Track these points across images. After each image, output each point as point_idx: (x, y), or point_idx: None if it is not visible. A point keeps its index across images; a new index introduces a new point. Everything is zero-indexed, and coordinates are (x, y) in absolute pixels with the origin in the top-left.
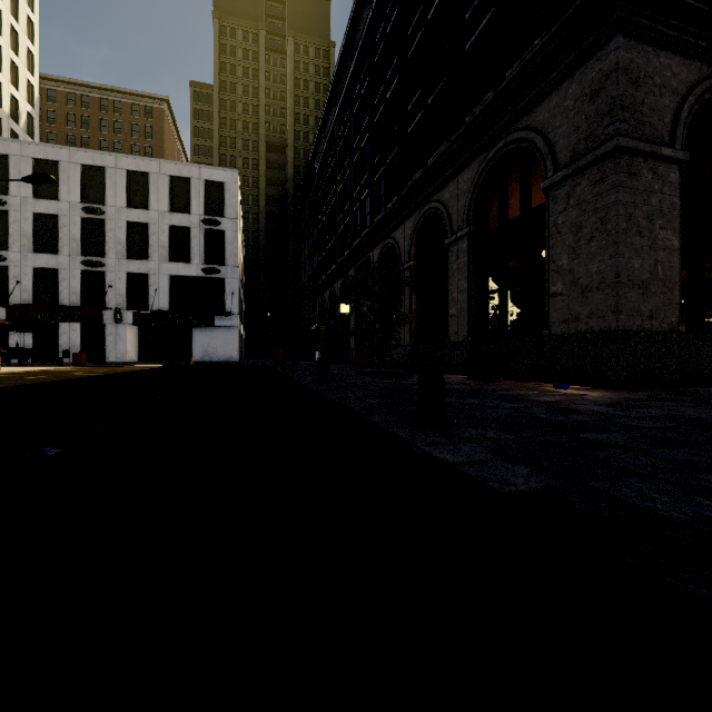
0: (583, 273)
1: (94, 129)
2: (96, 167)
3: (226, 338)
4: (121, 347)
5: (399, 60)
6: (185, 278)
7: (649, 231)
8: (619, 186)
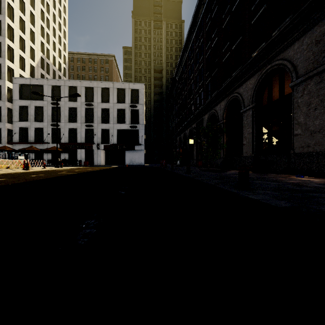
0: (311, 124)
1: (86, 71)
2: (90, 87)
3: (139, 155)
4: (99, 159)
5: (218, 30)
6: (123, 130)
7: None
8: None
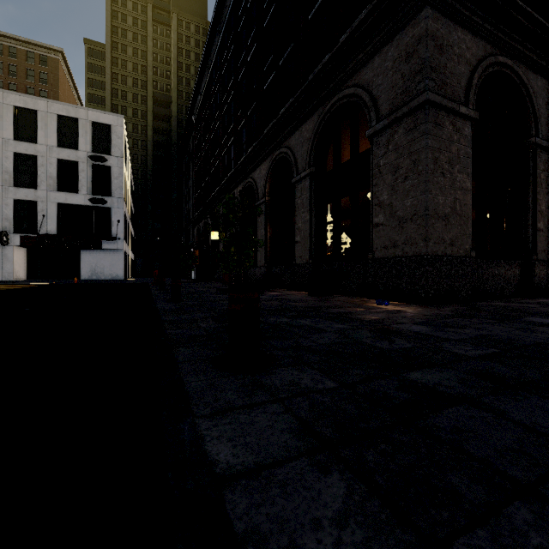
0: (400, 206)
1: None
2: None
3: (112, 260)
4: (8, 267)
5: (257, 30)
6: (73, 206)
7: (450, 174)
8: (428, 133)
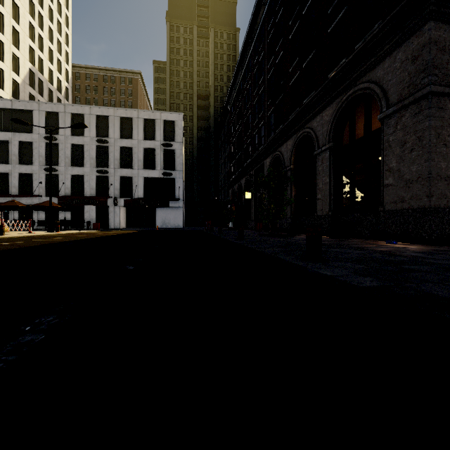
0: (406, 171)
1: (100, 93)
2: (103, 116)
3: (175, 214)
4: (117, 219)
5: (284, 40)
6: (152, 179)
7: None
8: (431, 116)
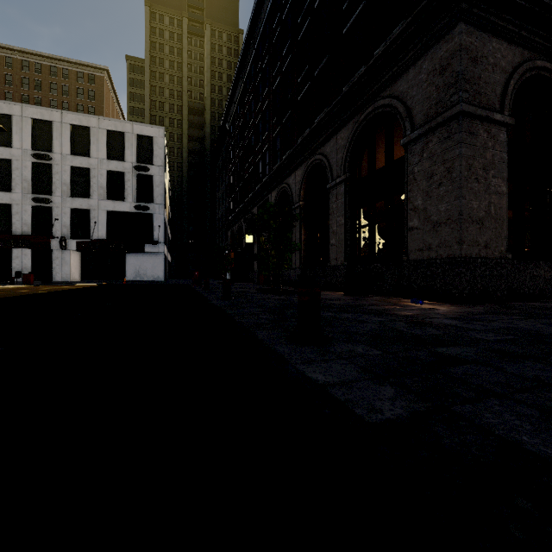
0: (434, 211)
1: (45, 91)
2: (44, 121)
3: (154, 262)
4: (66, 269)
5: (292, 42)
6: (120, 213)
7: (484, 179)
8: (462, 142)
